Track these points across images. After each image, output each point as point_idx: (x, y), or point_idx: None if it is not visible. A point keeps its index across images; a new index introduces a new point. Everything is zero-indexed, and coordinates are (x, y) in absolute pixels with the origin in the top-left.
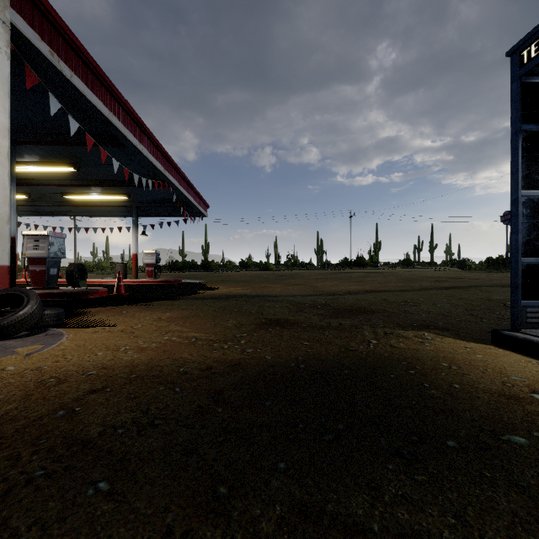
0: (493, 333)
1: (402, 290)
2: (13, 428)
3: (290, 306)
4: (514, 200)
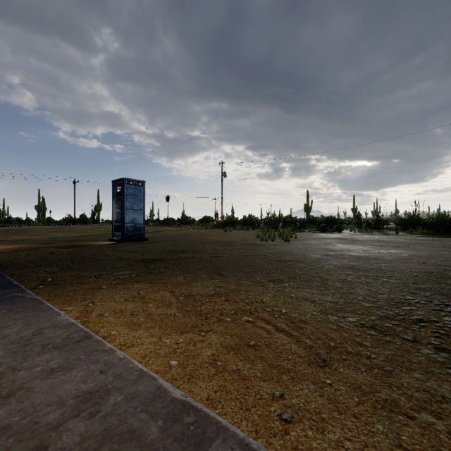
0: (109, 239)
1: (101, 235)
2: (15, 250)
3: (45, 241)
4: (113, 211)
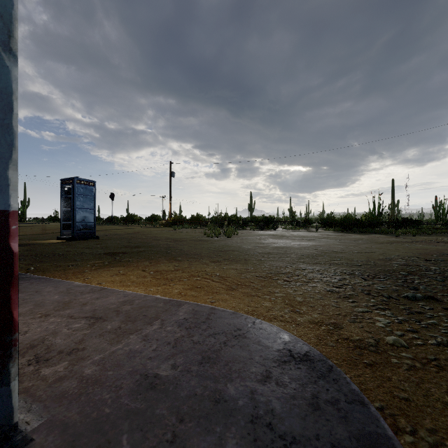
0: (57, 238)
1: (41, 234)
2: None
3: None
4: (61, 210)
